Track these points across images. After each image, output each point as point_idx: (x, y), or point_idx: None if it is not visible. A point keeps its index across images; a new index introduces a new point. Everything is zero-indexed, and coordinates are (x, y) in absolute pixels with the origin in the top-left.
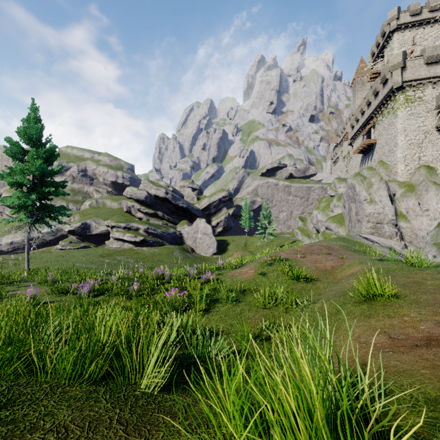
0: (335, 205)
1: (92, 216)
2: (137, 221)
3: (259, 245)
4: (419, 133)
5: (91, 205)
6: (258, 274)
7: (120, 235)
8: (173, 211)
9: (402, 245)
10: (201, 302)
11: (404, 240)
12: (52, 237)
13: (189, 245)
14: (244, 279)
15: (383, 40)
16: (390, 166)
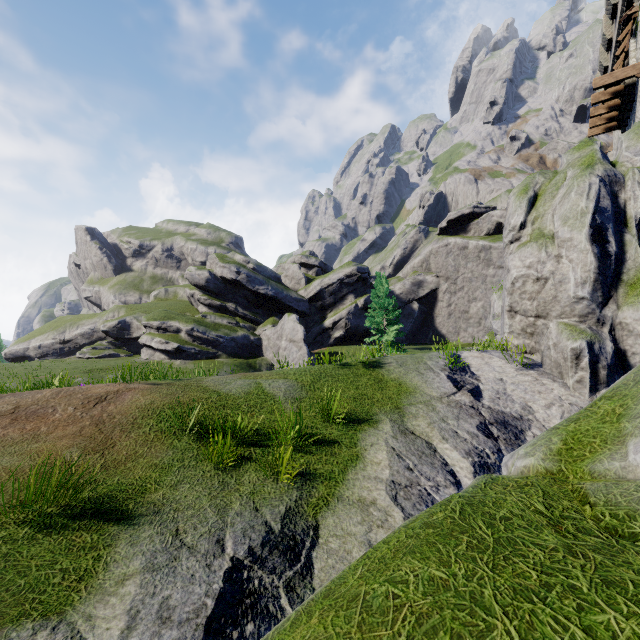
0: None
1: (137, 312)
2: (182, 317)
3: None
4: None
5: (157, 296)
6: None
7: (148, 339)
8: (254, 302)
9: None
10: None
11: None
12: (87, 340)
13: (267, 360)
14: None
15: None
16: None
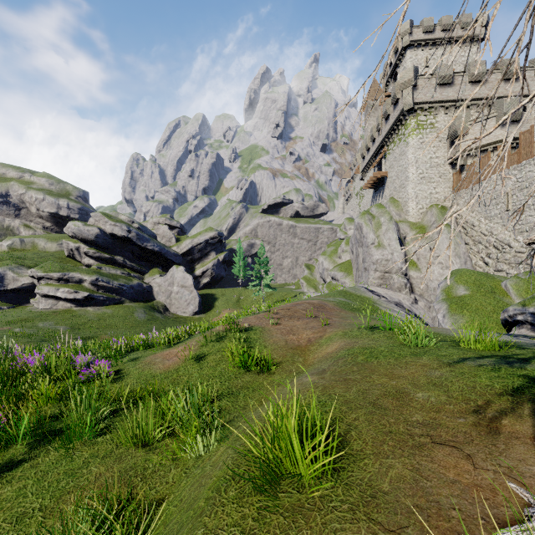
0: (343, 250)
1: (8, 263)
2: (80, 269)
3: (255, 299)
4: (431, 166)
5: (11, 246)
6: (191, 359)
7: (51, 290)
8: (140, 256)
9: (412, 299)
10: (27, 437)
11: (414, 293)
12: None
13: (161, 302)
14: (162, 370)
15: (396, 57)
16: (401, 203)
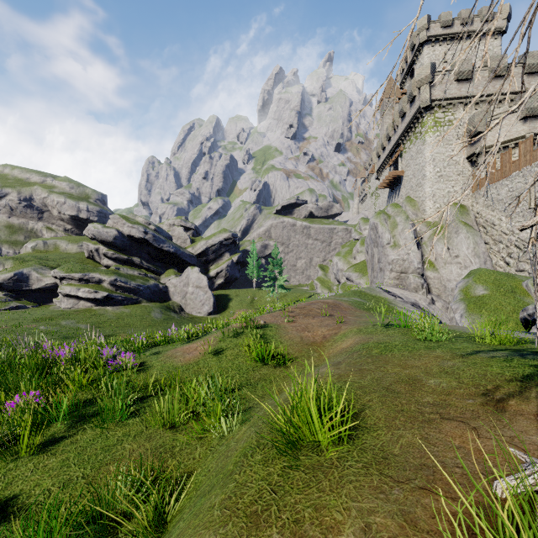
0: (358, 251)
1: (32, 264)
2: (100, 270)
3: (269, 300)
4: (449, 164)
5: (35, 247)
6: (210, 353)
7: (72, 290)
8: (156, 257)
9: (429, 299)
10: (65, 418)
11: (431, 294)
12: None
13: (176, 302)
14: (183, 363)
15: (413, 54)
16: (418, 202)
